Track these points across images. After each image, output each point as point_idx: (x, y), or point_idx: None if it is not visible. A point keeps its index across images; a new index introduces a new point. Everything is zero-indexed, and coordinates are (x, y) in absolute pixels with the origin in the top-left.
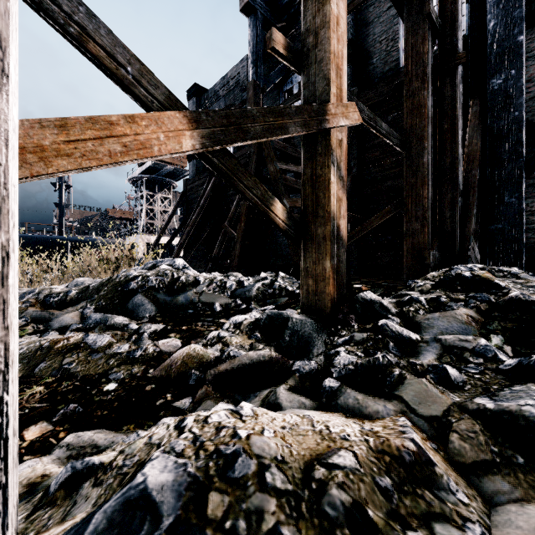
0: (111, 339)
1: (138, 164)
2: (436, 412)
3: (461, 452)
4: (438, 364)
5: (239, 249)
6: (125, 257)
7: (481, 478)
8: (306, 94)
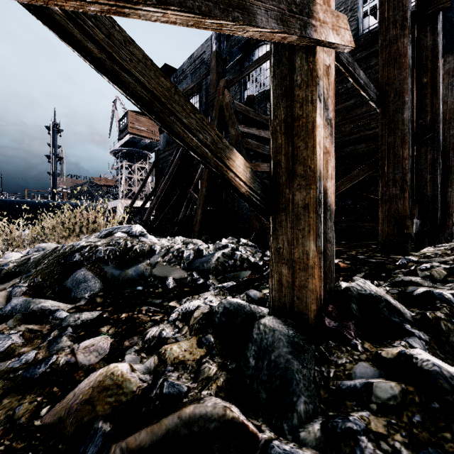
0: (16, 342)
1: (118, 138)
2: None
3: None
4: None
5: (200, 214)
6: (92, 222)
7: None
8: None
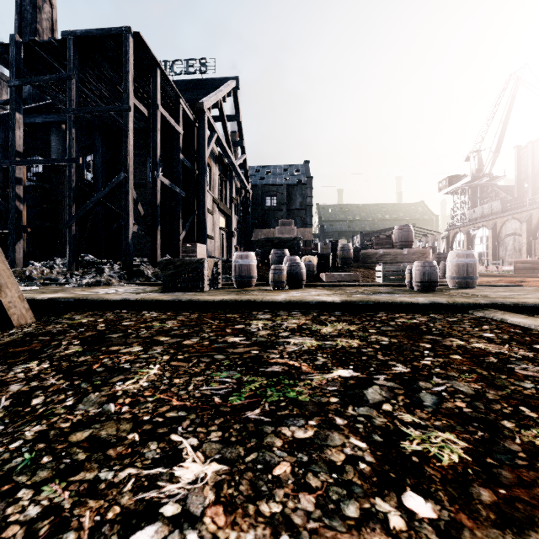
0: None
1: None
2: None
3: None
4: None
5: None
6: None
7: None
8: None
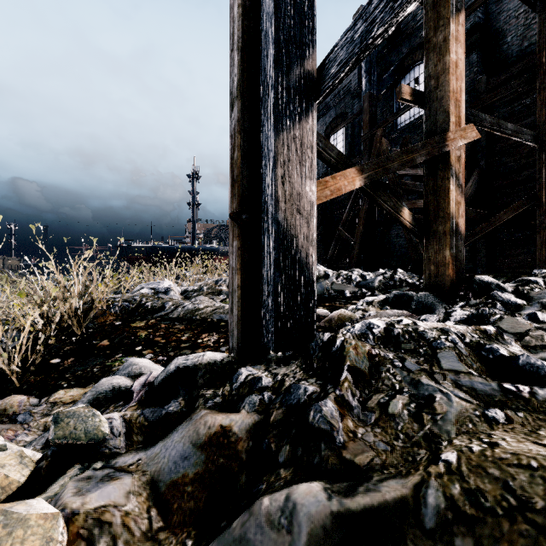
0: None
1: None
2: (520, 331)
3: (528, 342)
4: (532, 312)
5: (357, 249)
6: None
7: (537, 350)
8: (428, 124)
